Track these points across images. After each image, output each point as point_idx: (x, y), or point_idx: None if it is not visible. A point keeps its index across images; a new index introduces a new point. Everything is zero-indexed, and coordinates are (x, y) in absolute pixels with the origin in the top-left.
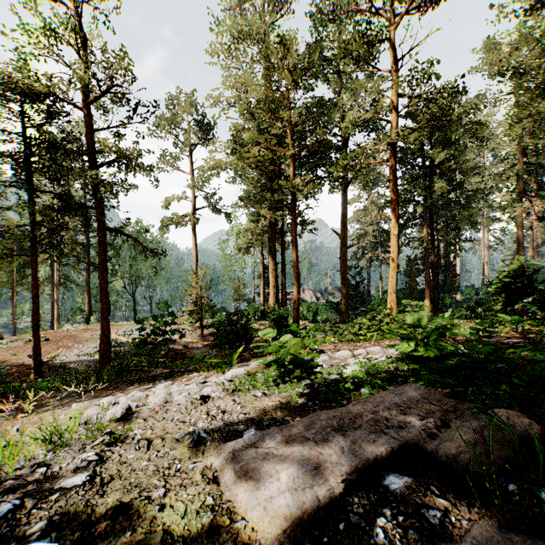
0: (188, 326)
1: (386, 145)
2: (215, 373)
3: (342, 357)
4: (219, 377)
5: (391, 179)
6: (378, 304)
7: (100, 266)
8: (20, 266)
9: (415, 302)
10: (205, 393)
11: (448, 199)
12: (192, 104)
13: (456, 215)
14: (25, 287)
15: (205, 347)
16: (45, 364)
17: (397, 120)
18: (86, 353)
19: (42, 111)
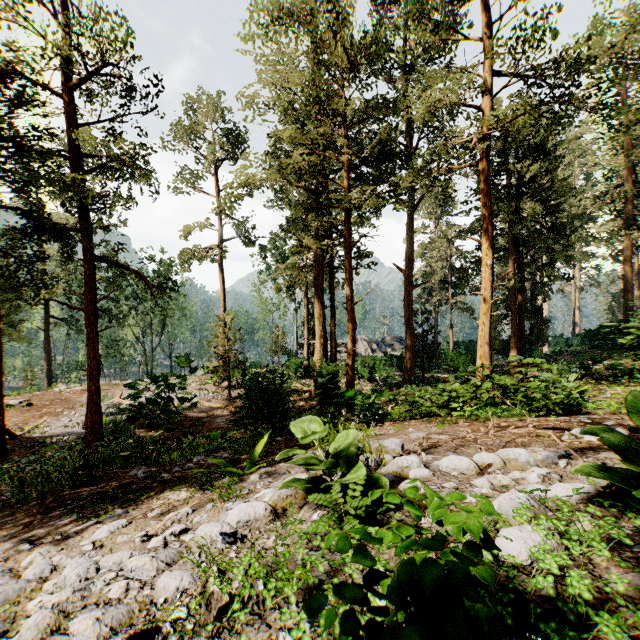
0: (213, 386)
1: (481, 134)
2: (217, 495)
3: (456, 471)
4: (210, 527)
5: (482, 188)
6: (452, 358)
7: (86, 308)
8: (5, 312)
9: (530, 359)
10: (160, 595)
11: (540, 226)
12: (219, 109)
13: (551, 247)
14: (13, 337)
15: (232, 415)
16: (20, 438)
17: (491, 107)
18: (76, 423)
19: (8, 100)
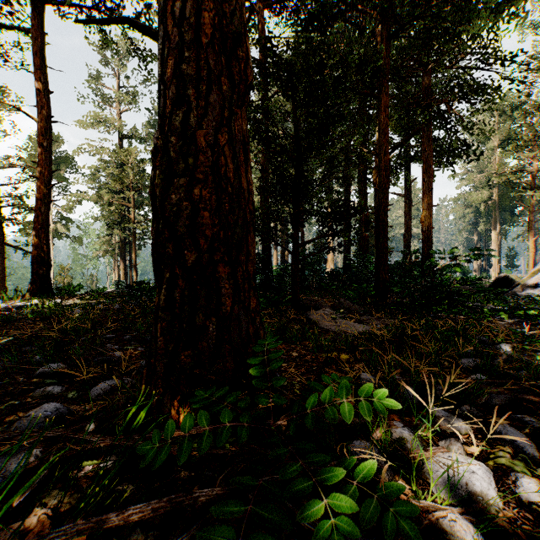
0: None
1: None
2: None
3: None
4: None
5: None
6: None
7: (1, 266)
8: None
9: None
10: None
11: None
12: None
13: None
14: None
15: None
16: None
17: None
18: None
19: None
